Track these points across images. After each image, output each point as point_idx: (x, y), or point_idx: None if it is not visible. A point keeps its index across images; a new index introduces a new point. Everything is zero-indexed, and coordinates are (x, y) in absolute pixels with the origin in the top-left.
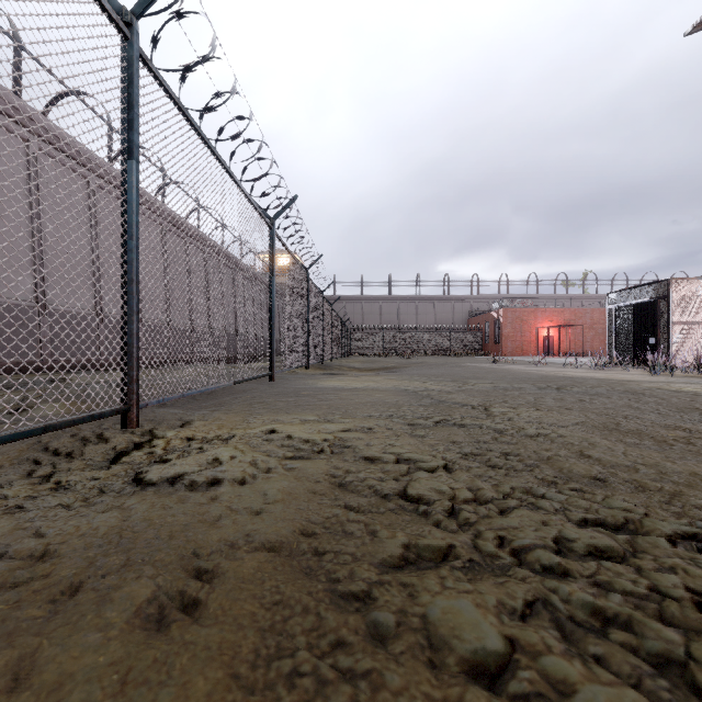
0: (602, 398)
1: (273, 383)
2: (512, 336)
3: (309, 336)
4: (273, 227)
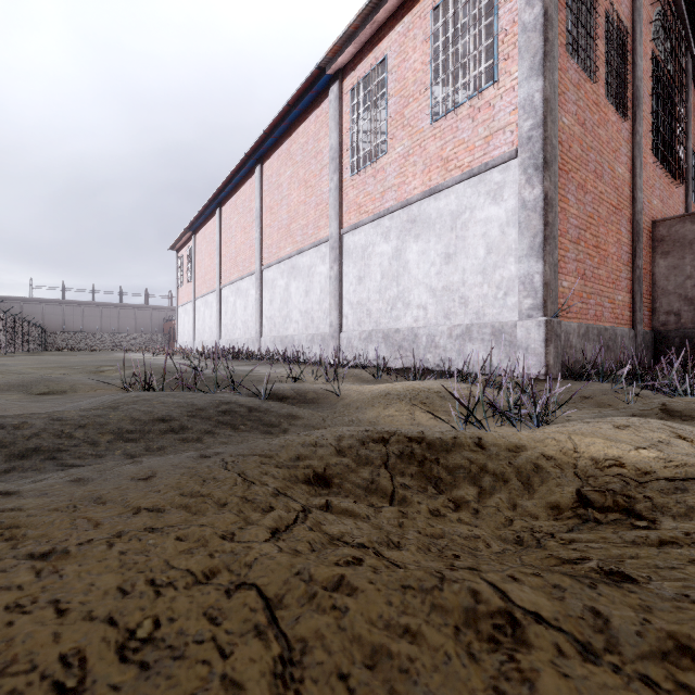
0: None
1: None
2: None
3: (7, 340)
4: None
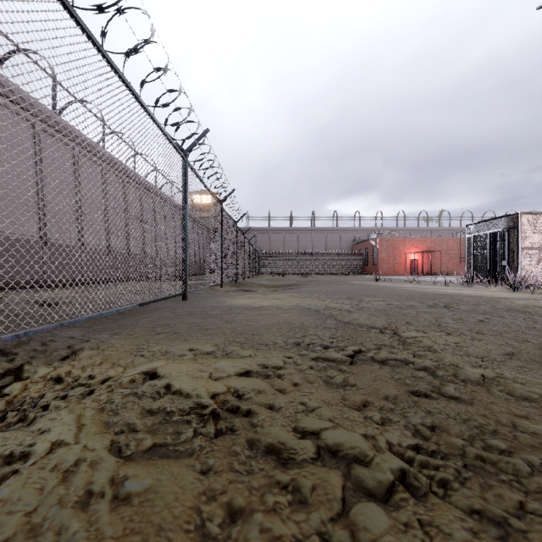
0: (497, 318)
1: (189, 300)
2: (387, 259)
3: (224, 258)
4: (186, 158)
